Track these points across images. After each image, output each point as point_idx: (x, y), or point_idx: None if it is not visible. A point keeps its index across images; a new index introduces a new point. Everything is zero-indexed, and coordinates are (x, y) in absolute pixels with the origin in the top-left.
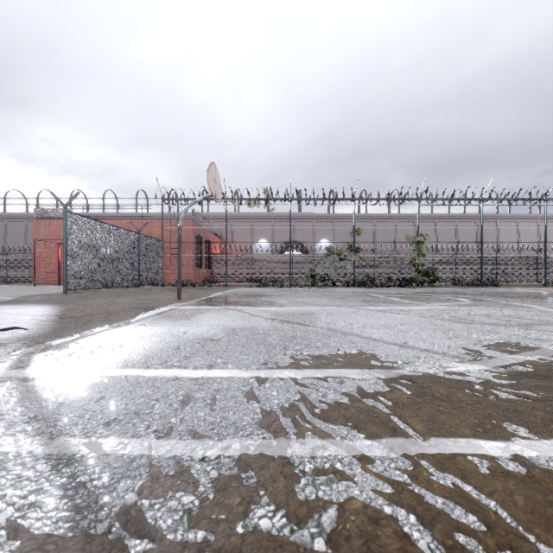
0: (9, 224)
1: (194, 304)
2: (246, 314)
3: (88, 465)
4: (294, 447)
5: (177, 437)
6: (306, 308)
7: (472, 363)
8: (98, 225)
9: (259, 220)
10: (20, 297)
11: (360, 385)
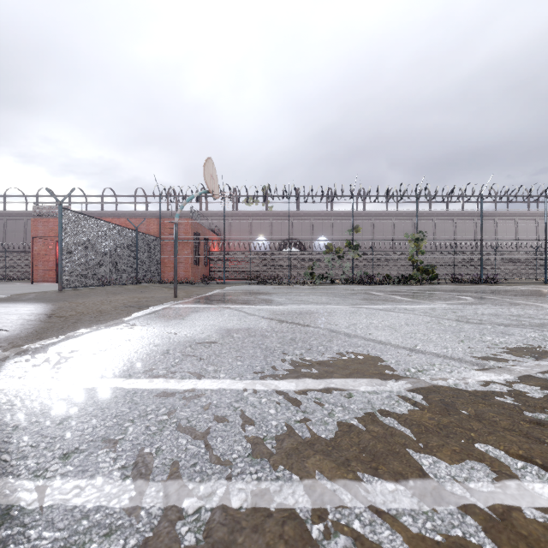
0: (9, 221)
1: (190, 302)
2: (243, 314)
3: (24, 524)
4: (297, 493)
5: (149, 477)
6: (305, 307)
7: (494, 371)
8: (95, 222)
9: (257, 218)
10: (14, 295)
11: (372, 400)
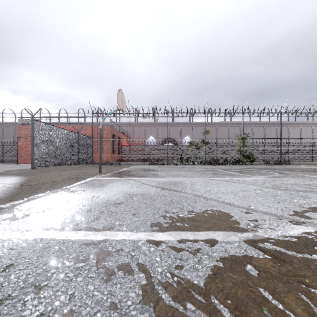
0: (5, 128)
1: (108, 176)
2: (140, 183)
3: None
4: None
5: None
6: (178, 179)
7: (306, 225)
8: (53, 128)
9: (149, 126)
10: (5, 171)
11: (227, 249)
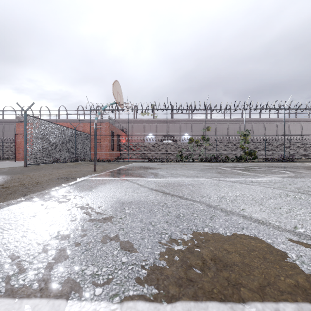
0: (5, 125)
1: (102, 175)
2: (137, 185)
3: None
4: None
5: None
6: (180, 179)
7: None
8: (48, 124)
9: (148, 123)
10: None
11: None
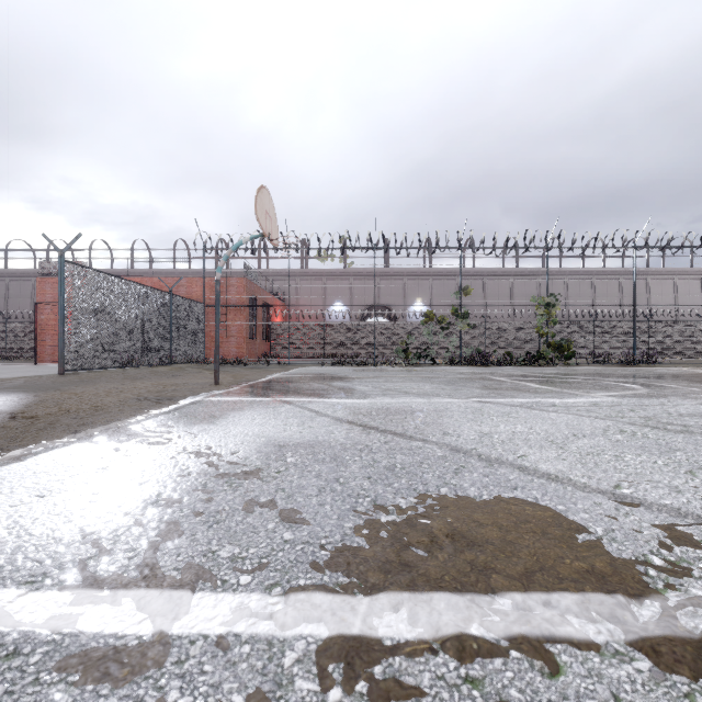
0: (12, 283)
1: (234, 393)
2: (309, 413)
3: None
4: None
5: None
6: (402, 401)
7: None
8: (112, 280)
9: (333, 278)
10: None
11: (623, 696)
